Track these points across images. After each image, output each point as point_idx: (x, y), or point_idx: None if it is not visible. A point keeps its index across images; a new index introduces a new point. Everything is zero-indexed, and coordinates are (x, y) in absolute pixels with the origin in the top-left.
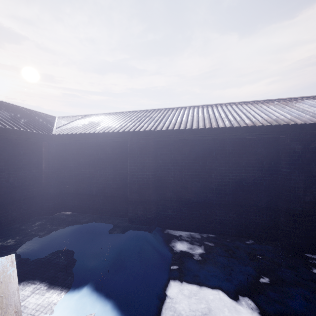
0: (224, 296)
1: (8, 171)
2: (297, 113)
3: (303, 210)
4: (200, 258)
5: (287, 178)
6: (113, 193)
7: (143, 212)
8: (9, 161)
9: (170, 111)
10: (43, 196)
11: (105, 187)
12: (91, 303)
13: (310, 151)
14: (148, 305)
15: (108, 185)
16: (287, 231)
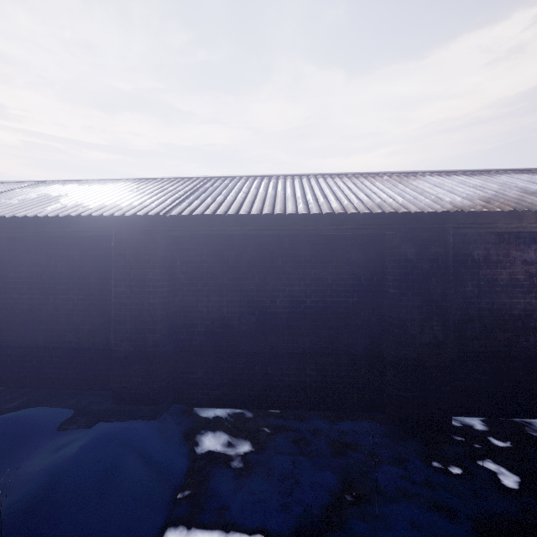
0: None
1: None
2: (414, 196)
3: (419, 358)
4: (243, 464)
5: (396, 305)
6: (84, 342)
7: (143, 379)
8: None
9: (210, 182)
10: None
11: (67, 331)
12: None
13: (429, 259)
14: None
15: (74, 326)
16: (395, 396)
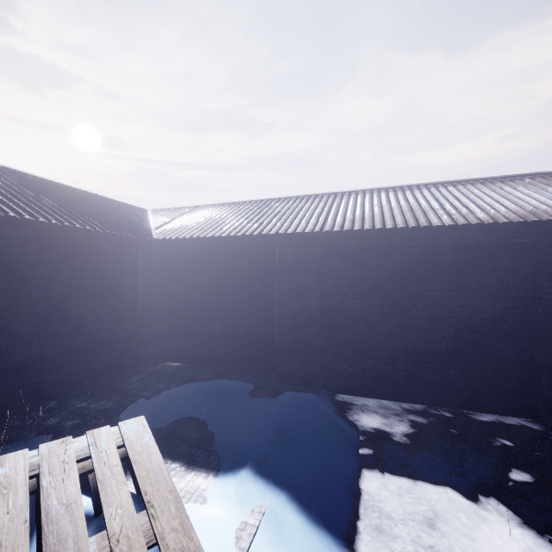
0: (456, 497)
1: (94, 296)
2: None
3: None
4: (405, 439)
5: None
6: (250, 333)
7: (303, 365)
8: (95, 281)
9: (339, 198)
10: (139, 337)
11: (237, 324)
12: (257, 491)
13: None
14: (339, 501)
15: (241, 320)
16: None
